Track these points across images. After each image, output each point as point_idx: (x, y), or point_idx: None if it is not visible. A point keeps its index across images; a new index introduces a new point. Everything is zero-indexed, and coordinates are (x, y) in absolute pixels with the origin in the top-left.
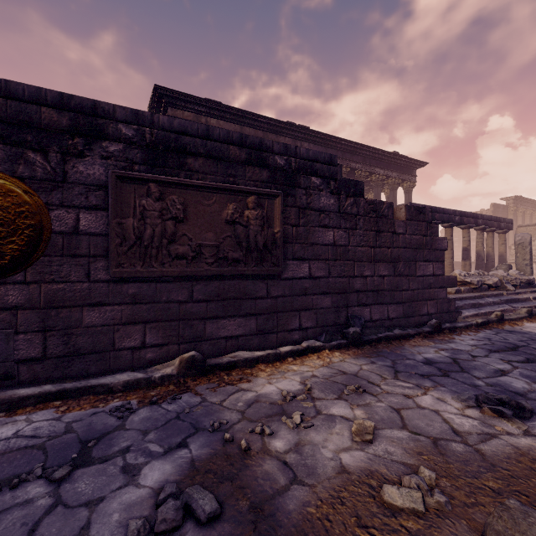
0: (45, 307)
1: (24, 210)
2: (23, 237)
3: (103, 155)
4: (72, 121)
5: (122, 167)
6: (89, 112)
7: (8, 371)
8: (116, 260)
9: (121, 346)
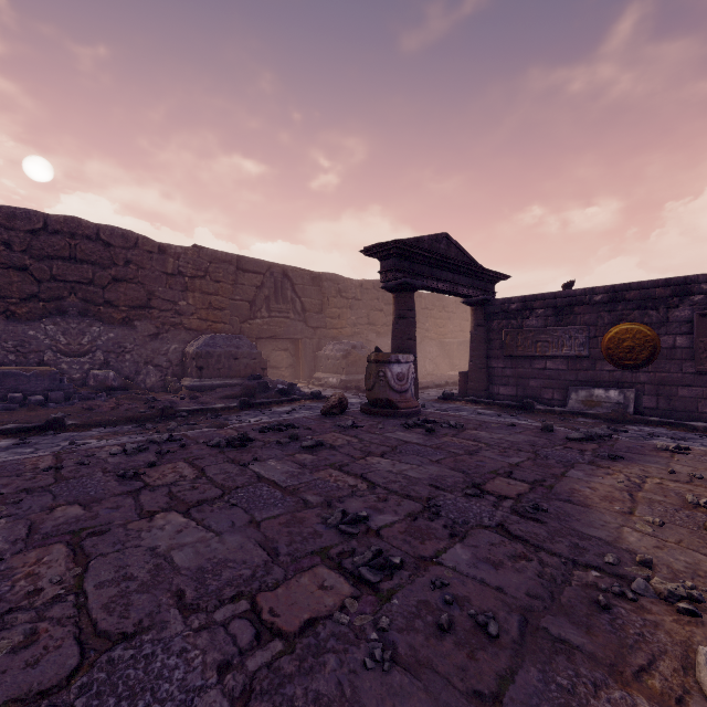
0: (657, 384)
1: (648, 339)
2: (647, 351)
3: (690, 304)
4: (671, 291)
5: (703, 308)
6: (681, 284)
7: (640, 411)
8: (699, 362)
9: (702, 411)
